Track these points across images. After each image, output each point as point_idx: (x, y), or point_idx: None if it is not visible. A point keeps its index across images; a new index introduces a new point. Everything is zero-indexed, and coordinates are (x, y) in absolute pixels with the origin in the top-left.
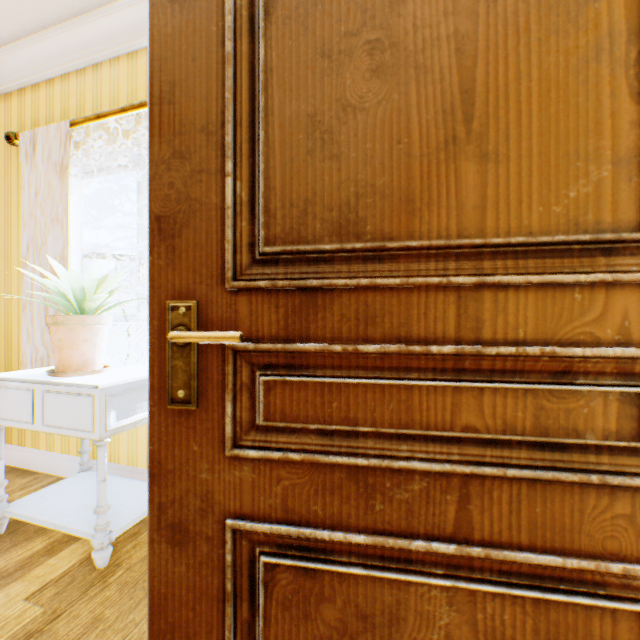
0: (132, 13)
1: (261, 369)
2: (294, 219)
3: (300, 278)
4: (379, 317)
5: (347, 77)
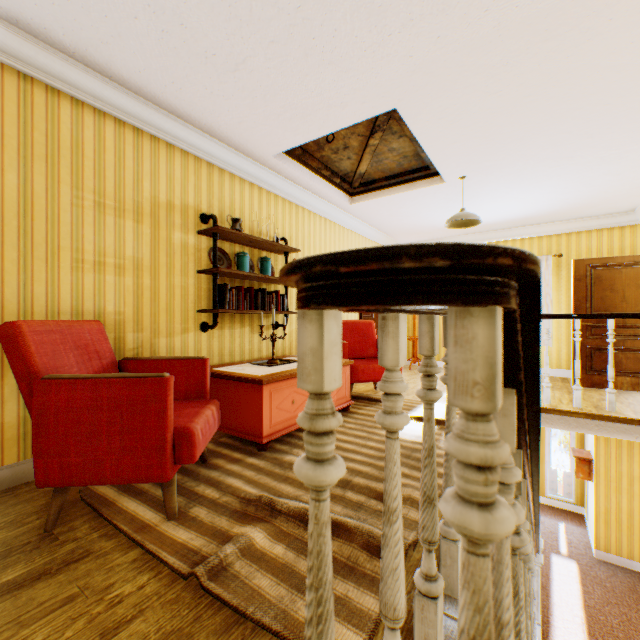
0: (501, 233)
1: (591, 328)
2: (597, 309)
3: None
4: None
5: (605, 293)
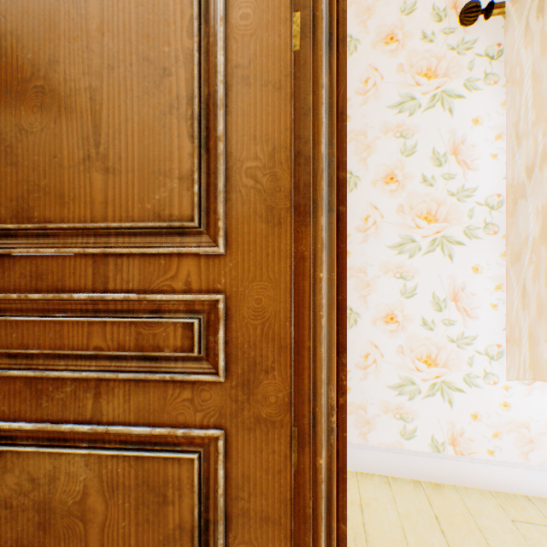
0: None
1: None
2: None
3: None
4: (46, 275)
5: (23, 110)
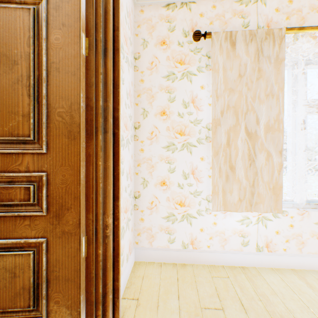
0: None
1: None
2: None
3: None
4: None
5: None
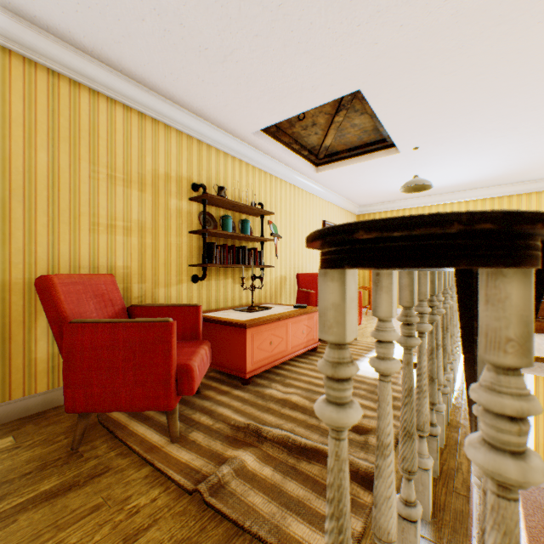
0: (448, 196)
1: None
2: None
3: None
4: None
5: None
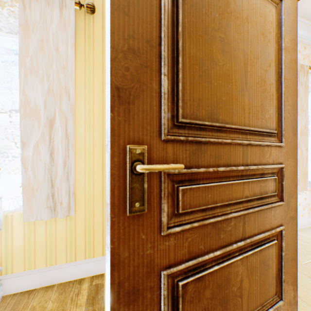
0: None
1: (177, 183)
2: (194, 107)
3: (195, 136)
4: (222, 156)
5: (213, 48)
